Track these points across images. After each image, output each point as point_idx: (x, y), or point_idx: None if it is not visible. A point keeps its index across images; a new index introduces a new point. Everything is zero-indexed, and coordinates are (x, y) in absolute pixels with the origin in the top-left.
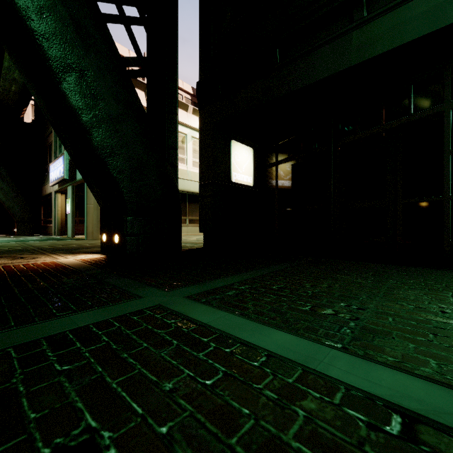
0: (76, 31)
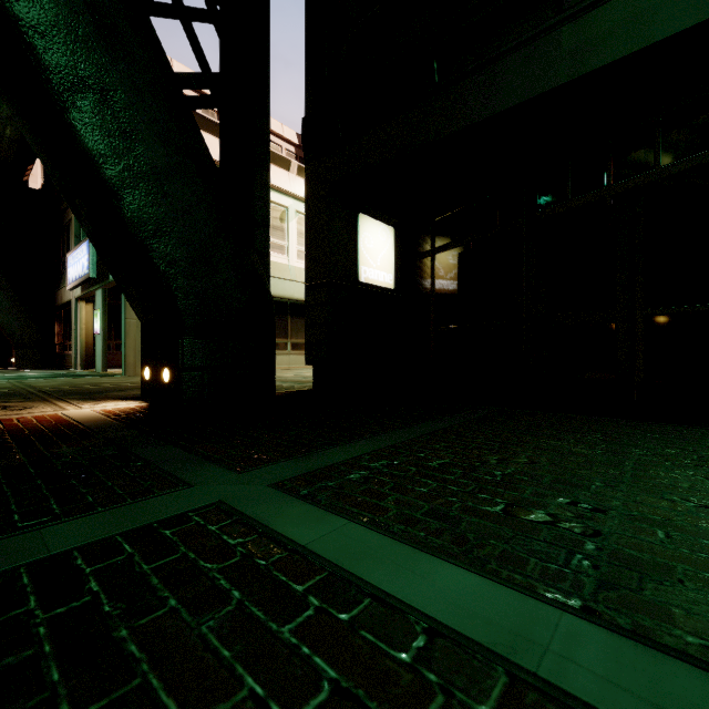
0: (95, 23)
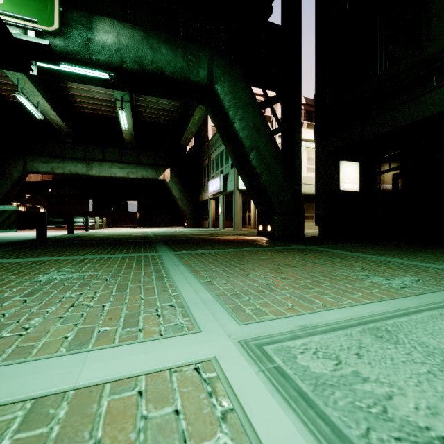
0: (255, 130)
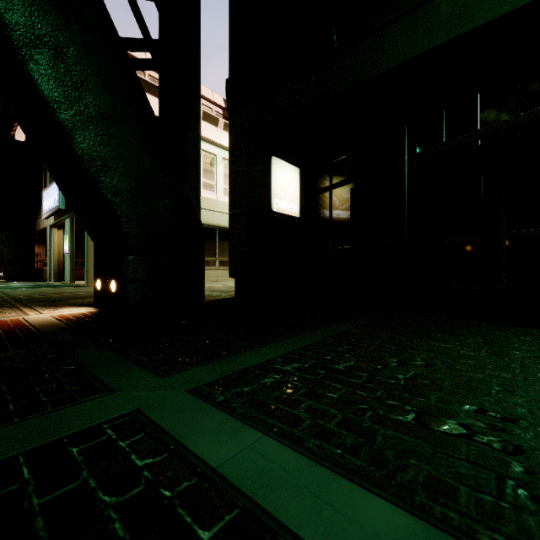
0: None
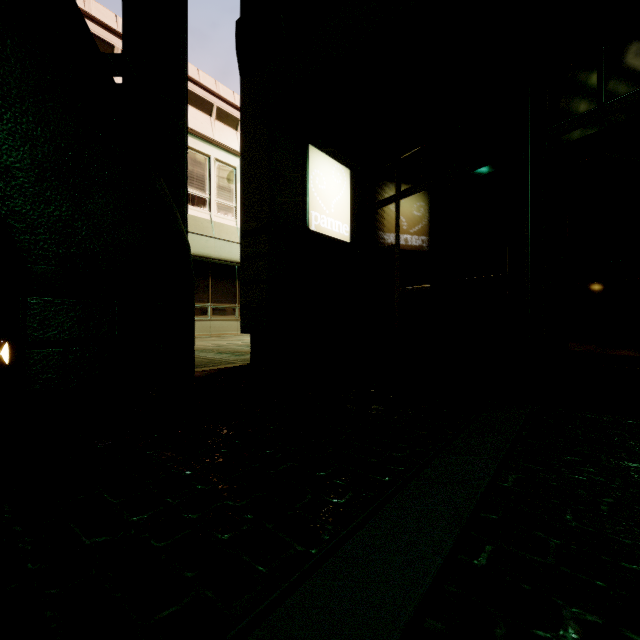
0: None
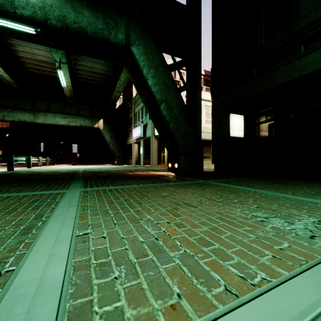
0: (165, 86)
